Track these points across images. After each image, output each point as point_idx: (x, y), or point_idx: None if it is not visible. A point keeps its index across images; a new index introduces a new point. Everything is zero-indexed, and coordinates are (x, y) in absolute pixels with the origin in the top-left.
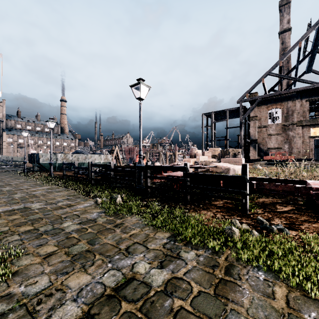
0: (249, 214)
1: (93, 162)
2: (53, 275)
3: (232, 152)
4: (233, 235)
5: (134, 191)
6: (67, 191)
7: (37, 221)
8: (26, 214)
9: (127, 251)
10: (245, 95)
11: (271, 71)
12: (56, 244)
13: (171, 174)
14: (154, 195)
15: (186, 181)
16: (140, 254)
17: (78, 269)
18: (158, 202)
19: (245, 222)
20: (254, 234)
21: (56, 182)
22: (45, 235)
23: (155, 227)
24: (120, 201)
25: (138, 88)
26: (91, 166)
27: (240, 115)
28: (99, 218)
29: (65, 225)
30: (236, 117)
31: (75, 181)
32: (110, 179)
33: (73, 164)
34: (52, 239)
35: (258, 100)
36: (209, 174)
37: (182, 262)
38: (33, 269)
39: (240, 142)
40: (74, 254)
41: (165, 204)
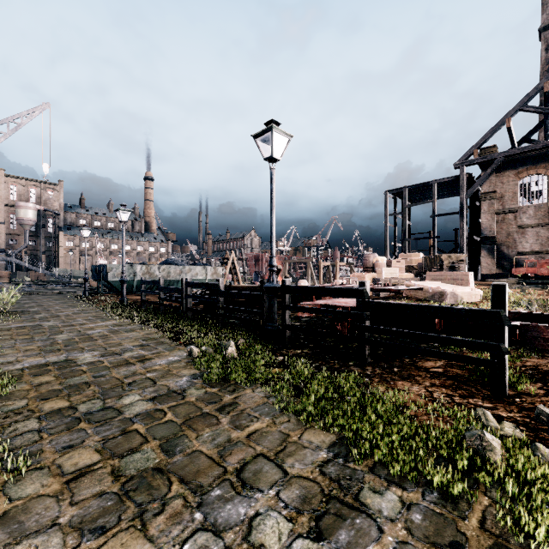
0: (512, 396)
1: (190, 279)
2: (73, 535)
3: (448, 261)
4: (488, 454)
5: (261, 334)
6: (144, 330)
7: (80, 389)
8: (65, 373)
9: (241, 477)
10: (471, 152)
11: (527, 102)
12: (98, 448)
13: (330, 303)
14: (298, 343)
15: (364, 318)
16: (269, 489)
17: (128, 521)
18: (307, 358)
19: (507, 415)
20: (544, 455)
21: (129, 314)
22: (85, 421)
23: (301, 418)
24: (234, 353)
25: (269, 140)
26: (187, 287)
27: (461, 191)
28: (192, 389)
29: (125, 401)
30: (451, 195)
31: (159, 312)
32: (219, 310)
33: (156, 282)
34: (94, 433)
35: (498, 160)
36: (414, 305)
37: (368, 524)
38: (39, 511)
39: (462, 242)
40: (128, 477)
41: (321, 363)
